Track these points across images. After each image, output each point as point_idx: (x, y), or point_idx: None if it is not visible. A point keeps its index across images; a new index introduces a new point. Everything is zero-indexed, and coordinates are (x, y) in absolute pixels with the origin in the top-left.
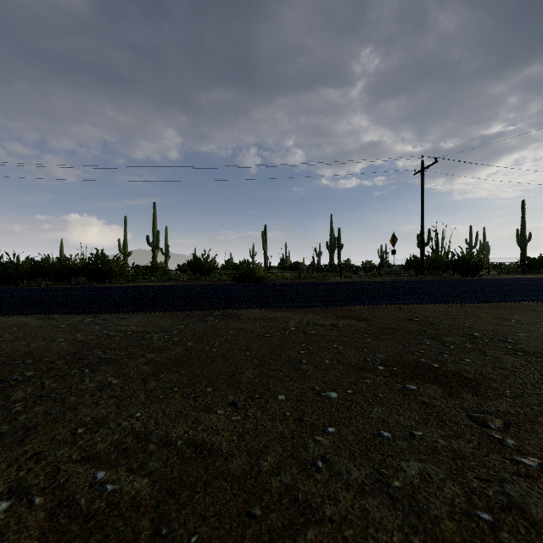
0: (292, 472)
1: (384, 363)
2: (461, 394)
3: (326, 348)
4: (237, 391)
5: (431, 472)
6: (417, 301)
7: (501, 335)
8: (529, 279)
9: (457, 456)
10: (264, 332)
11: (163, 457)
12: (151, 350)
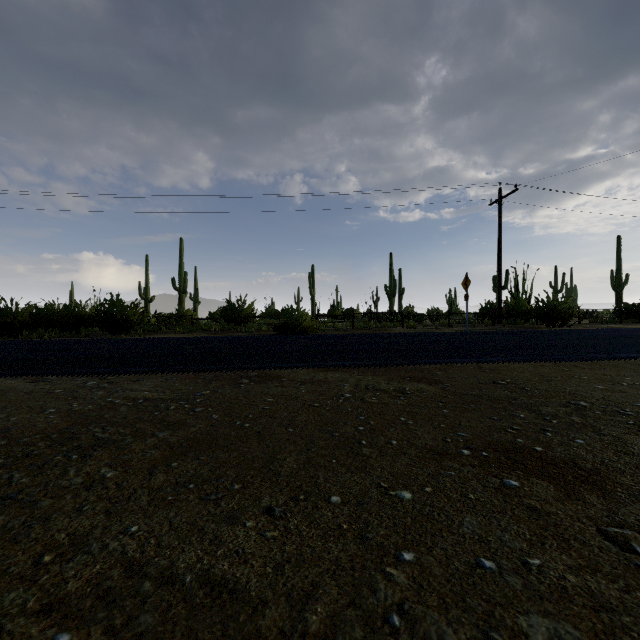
0: (354, 636)
1: (470, 445)
2: (583, 495)
3: (391, 422)
4: (274, 489)
5: (567, 638)
6: (500, 359)
7: (616, 405)
8: (629, 330)
9: (600, 606)
10: (311, 399)
11: (162, 605)
12: (165, 426)
